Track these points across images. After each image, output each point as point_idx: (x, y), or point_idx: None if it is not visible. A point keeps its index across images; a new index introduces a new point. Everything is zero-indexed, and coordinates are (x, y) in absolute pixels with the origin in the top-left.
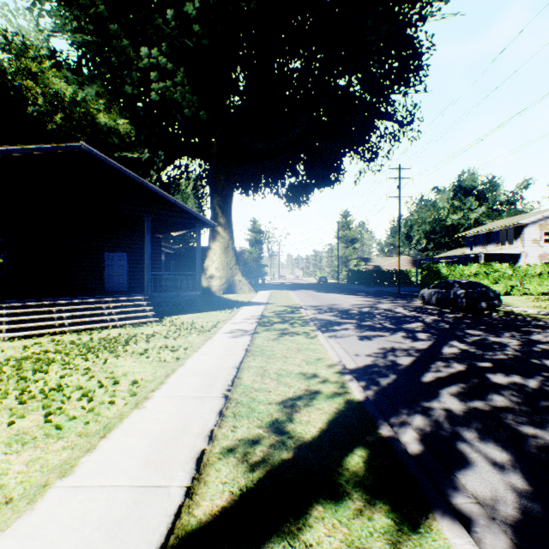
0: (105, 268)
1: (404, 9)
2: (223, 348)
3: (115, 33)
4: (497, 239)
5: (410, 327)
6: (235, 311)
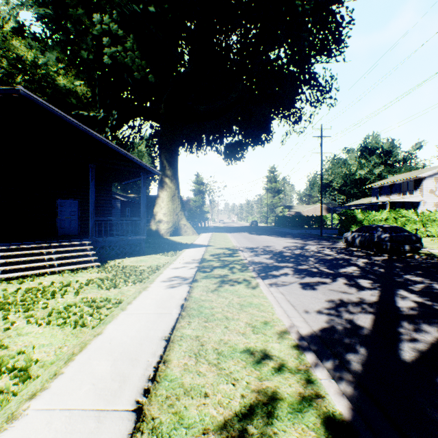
0: (57, 214)
1: None
2: (156, 304)
3: (71, 2)
4: (399, 190)
5: (347, 271)
6: (177, 254)
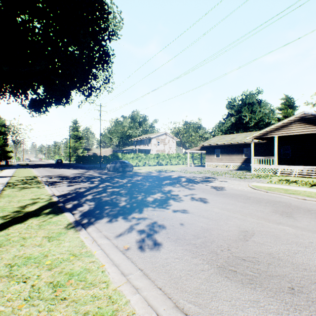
0: None
1: (101, 31)
2: None
3: None
4: (144, 143)
5: (94, 180)
6: None
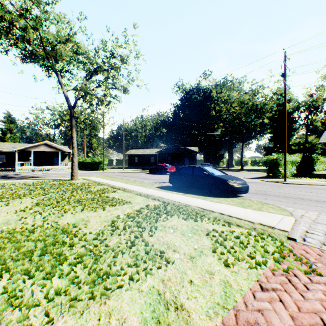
0: None
1: None
2: None
3: None
4: None
5: None
6: None
